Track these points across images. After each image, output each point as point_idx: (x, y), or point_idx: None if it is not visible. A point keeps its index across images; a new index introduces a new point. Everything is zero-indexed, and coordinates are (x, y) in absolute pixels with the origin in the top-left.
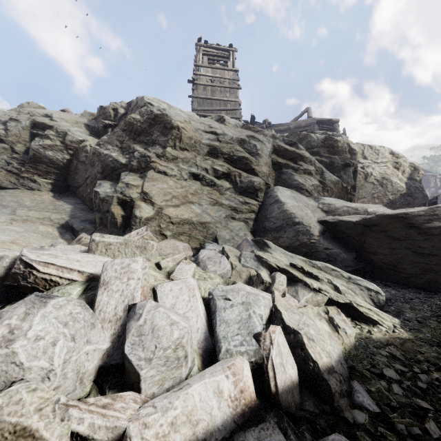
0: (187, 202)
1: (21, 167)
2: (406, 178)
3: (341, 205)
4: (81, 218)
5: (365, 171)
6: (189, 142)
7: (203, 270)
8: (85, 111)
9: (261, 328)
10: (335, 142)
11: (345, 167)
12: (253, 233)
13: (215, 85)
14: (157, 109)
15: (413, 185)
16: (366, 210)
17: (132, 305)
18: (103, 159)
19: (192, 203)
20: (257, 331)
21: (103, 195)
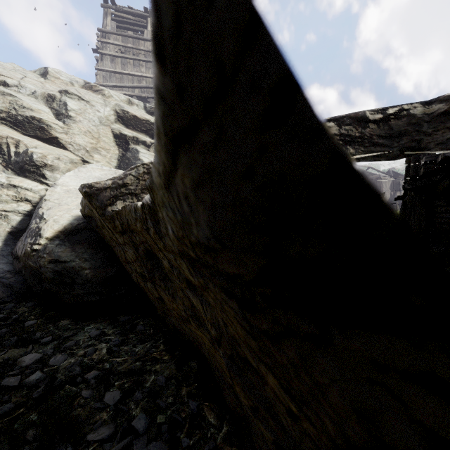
0: None
1: None
2: None
3: None
4: None
5: None
6: None
7: None
8: None
9: None
10: None
11: None
12: (15, 235)
13: (125, 57)
14: None
15: None
16: None
17: None
18: None
19: None
20: None
21: None
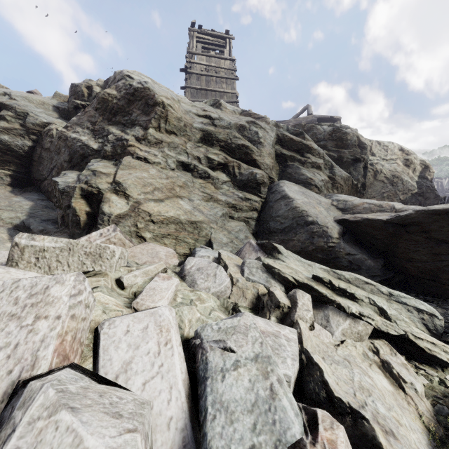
0: (173, 197)
1: None
2: (416, 176)
3: (360, 202)
4: (42, 217)
5: (374, 169)
6: (177, 124)
7: (190, 287)
8: (56, 93)
9: (301, 427)
10: (343, 134)
11: (355, 163)
12: (255, 236)
13: (210, 75)
14: (137, 81)
15: (424, 183)
16: (393, 207)
17: (20, 386)
18: (70, 144)
19: (180, 198)
20: (293, 439)
21: (62, 185)
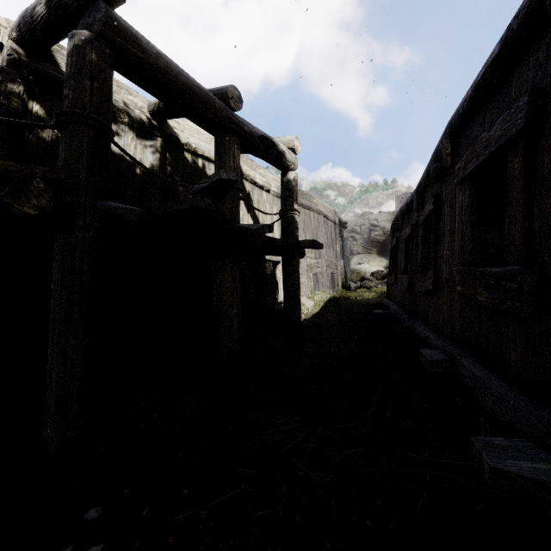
0: None
1: (366, 245)
2: None
3: None
4: None
5: None
6: None
7: None
8: (390, 212)
9: None
10: None
11: None
12: None
13: None
14: None
15: None
16: None
17: None
18: None
19: None
20: None
21: None
